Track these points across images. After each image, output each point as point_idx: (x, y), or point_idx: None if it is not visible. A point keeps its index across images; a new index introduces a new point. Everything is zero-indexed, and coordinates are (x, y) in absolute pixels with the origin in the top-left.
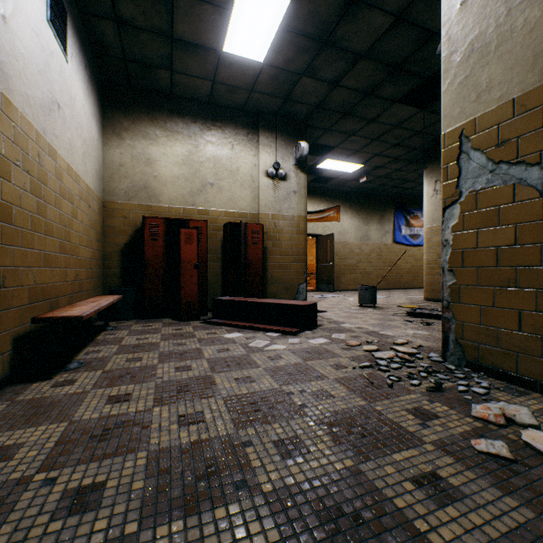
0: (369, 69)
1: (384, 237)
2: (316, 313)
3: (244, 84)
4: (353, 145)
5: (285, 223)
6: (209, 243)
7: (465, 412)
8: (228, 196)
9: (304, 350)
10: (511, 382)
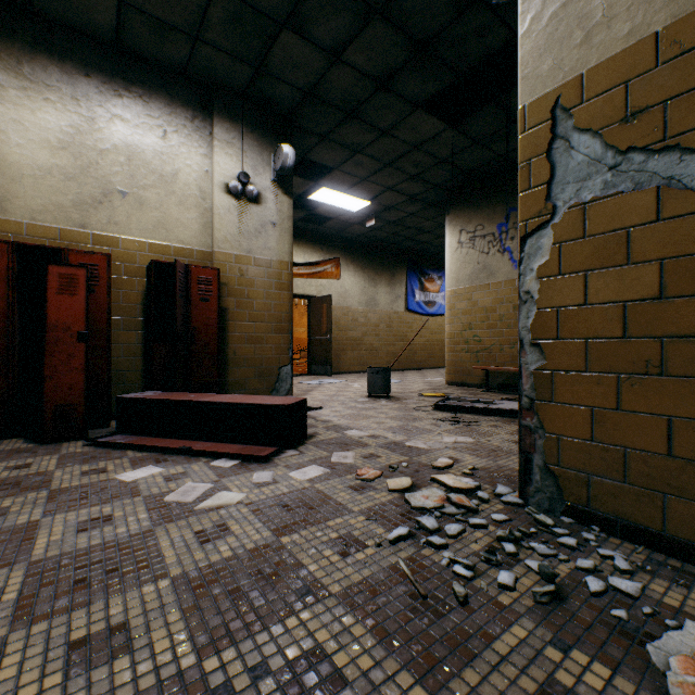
0: (386, 41)
1: (395, 304)
2: (305, 416)
3: (182, 20)
4: (359, 169)
5: (258, 271)
6: (119, 297)
7: (647, 679)
8: (157, 217)
9: (279, 502)
10: (652, 546)
